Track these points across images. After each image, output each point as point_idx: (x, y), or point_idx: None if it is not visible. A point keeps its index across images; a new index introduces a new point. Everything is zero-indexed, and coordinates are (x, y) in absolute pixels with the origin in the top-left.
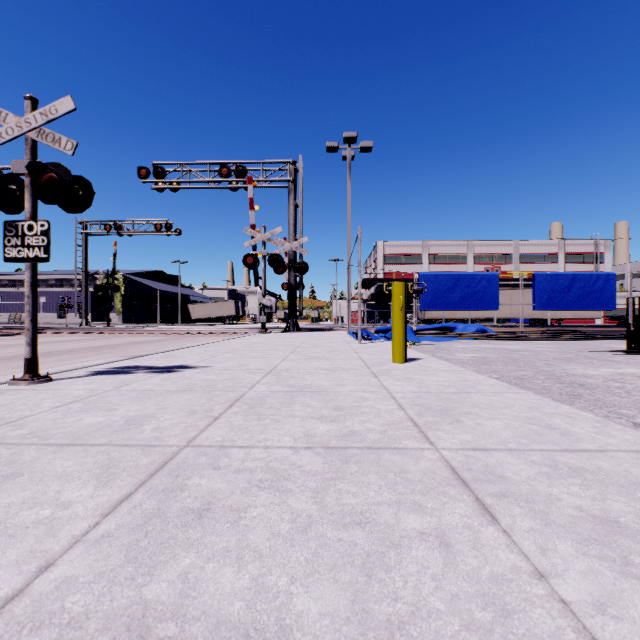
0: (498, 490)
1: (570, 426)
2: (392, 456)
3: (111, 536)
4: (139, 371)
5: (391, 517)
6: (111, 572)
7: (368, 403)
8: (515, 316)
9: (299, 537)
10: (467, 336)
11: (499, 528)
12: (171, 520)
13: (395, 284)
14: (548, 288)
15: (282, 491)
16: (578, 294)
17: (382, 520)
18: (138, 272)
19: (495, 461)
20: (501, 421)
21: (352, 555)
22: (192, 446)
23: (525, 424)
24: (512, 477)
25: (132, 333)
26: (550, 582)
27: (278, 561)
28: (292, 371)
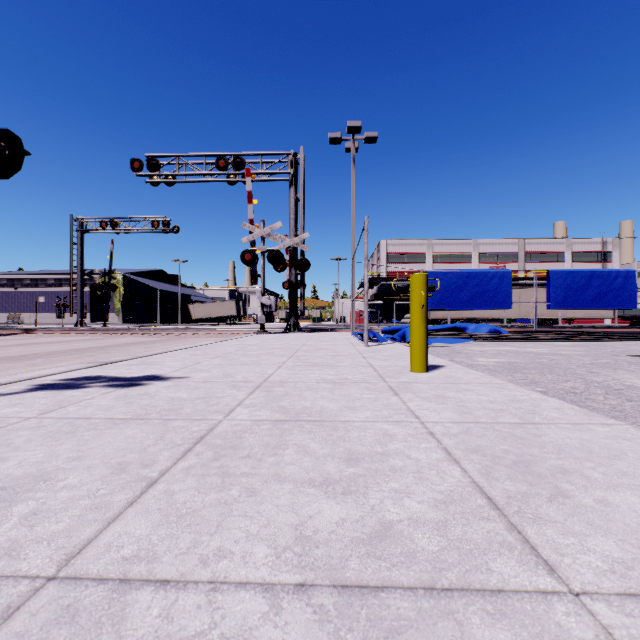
0: None
1: None
2: (490, 629)
3: None
4: (95, 384)
5: None
6: None
7: (397, 446)
8: (524, 316)
9: None
10: (480, 337)
11: None
12: None
13: (414, 276)
14: (564, 286)
15: None
16: (596, 292)
17: None
18: (138, 271)
19: None
20: (636, 494)
21: None
22: (62, 580)
23: None
24: None
25: (126, 334)
26: None
27: None
28: (287, 385)
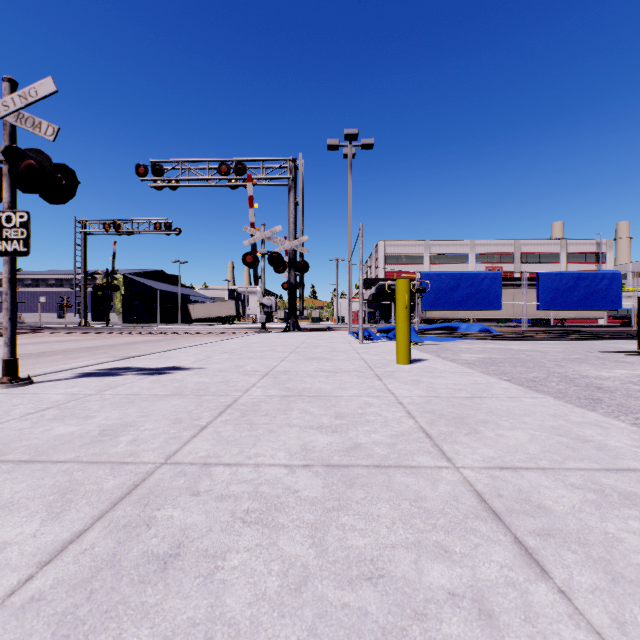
0: (540, 526)
1: (604, 438)
2: (405, 477)
3: (42, 599)
4: (128, 373)
5: (410, 568)
6: None
7: (373, 410)
8: (517, 316)
9: (291, 601)
10: (470, 336)
11: (553, 586)
12: (126, 572)
13: (399, 281)
14: (552, 287)
15: (272, 527)
16: (583, 293)
17: (399, 573)
18: (138, 272)
19: (528, 484)
20: (524, 432)
21: (362, 633)
22: (170, 463)
23: (553, 435)
24: (553, 507)
25: (130, 333)
26: None
27: None
28: (291, 373)
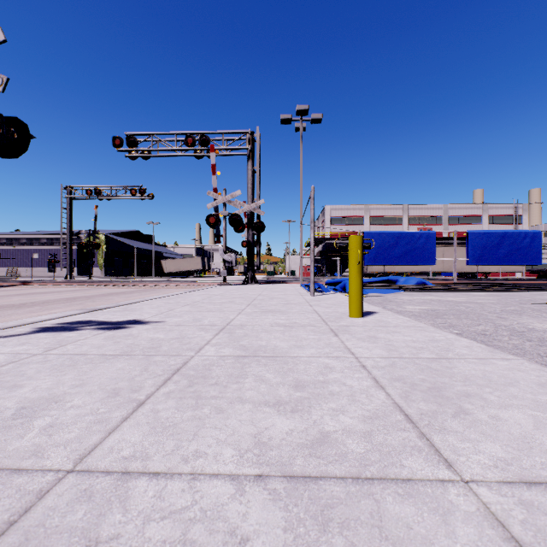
0: None
1: None
2: (400, 505)
3: None
4: (87, 327)
5: None
6: None
7: (335, 376)
8: (447, 270)
9: None
10: (409, 288)
11: None
12: None
13: (352, 237)
14: (480, 245)
15: None
16: (507, 250)
17: None
18: (118, 232)
19: None
20: (522, 411)
21: None
22: (78, 472)
23: None
24: None
25: (108, 285)
26: None
27: None
28: (246, 327)
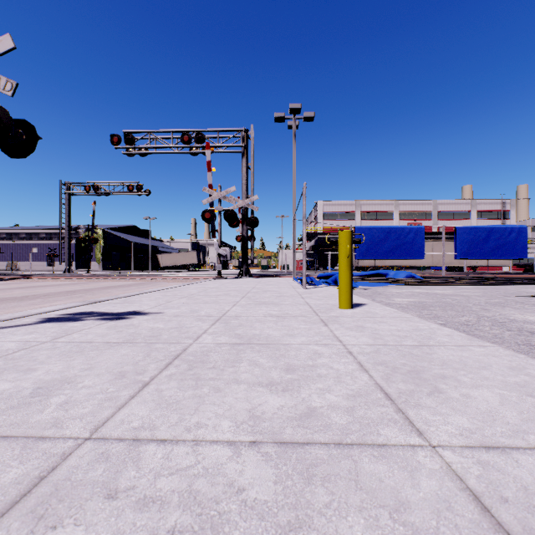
0: None
1: None
2: (374, 464)
3: None
4: (90, 318)
5: None
6: None
7: (323, 361)
8: (436, 264)
9: None
10: (398, 281)
11: None
12: None
13: (341, 233)
14: (468, 239)
15: None
16: (494, 245)
17: None
18: (115, 227)
19: (531, 477)
20: (491, 391)
21: None
22: (95, 439)
23: (524, 396)
24: None
25: (106, 279)
26: None
27: None
28: (241, 318)
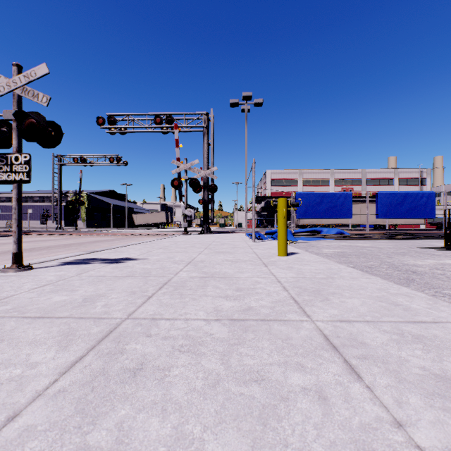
0: (360, 353)
1: (410, 303)
2: (279, 326)
3: (65, 391)
4: (96, 262)
5: (280, 375)
6: (63, 421)
7: (261, 286)
8: (363, 223)
9: (210, 392)
10: (330, 237)
11: (363, 384)
12: (112, 378)
13: (279, 199)
14: (387, 203)
15: (197, 354)
16: (408, 207)
17: (273, 378)
18: (97, 191)
19: (356, 330)
20: (359, 299)
21: (251, 407)
22: (131, 318)
23: (376, 301)
24: (370, 343)
25: (93, 235)
26: (407, 430)
27: (193, 412)
28: (206, 262)
